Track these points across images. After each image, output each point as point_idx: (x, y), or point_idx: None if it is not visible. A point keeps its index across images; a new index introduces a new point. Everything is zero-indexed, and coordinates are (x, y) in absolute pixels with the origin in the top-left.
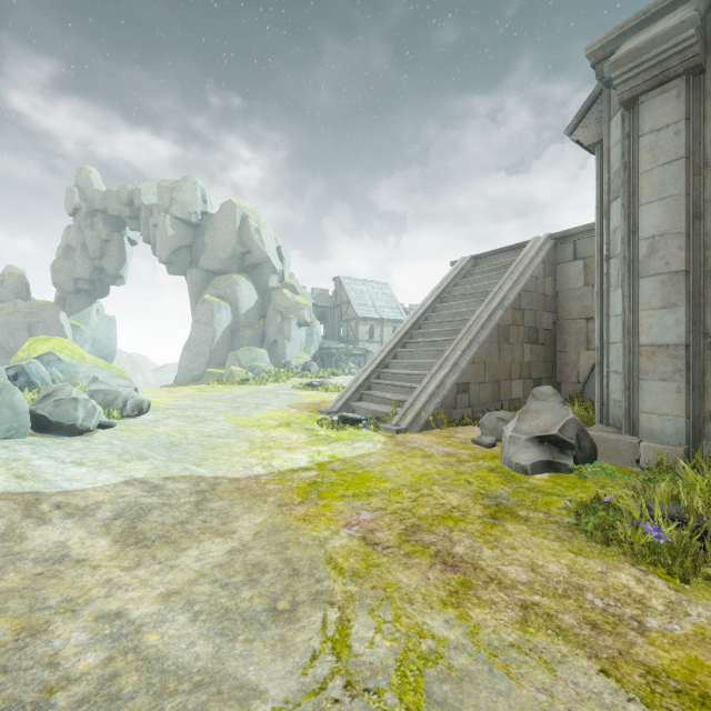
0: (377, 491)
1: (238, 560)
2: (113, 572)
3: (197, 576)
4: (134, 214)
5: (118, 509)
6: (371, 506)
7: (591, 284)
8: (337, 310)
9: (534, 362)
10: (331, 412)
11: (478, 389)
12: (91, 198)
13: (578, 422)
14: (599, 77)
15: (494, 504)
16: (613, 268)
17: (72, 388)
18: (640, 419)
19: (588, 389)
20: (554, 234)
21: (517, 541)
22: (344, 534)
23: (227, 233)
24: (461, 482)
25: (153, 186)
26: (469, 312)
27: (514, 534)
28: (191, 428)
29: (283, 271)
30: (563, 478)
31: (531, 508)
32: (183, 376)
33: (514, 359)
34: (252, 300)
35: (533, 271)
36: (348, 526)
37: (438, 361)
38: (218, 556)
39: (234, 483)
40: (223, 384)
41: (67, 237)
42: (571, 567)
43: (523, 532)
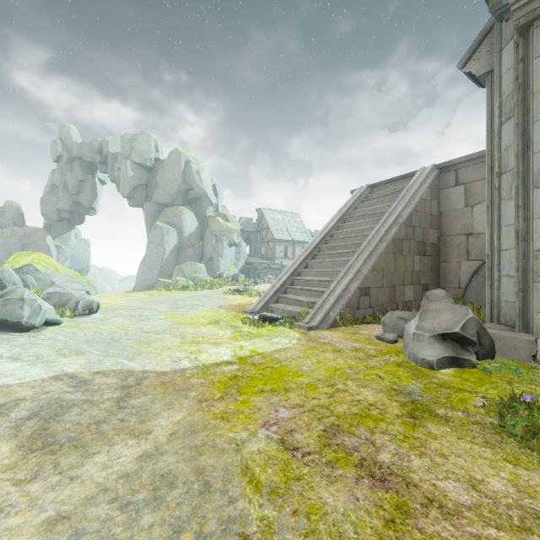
0: (294, 386)
1: (147, 469)
2: (2, 487)
3: (97, 491)
4: (103, 160)
5: (36, 406)
6: (289, 402)
7: (471, 205)
8: (259, 234)
9: (423, 271)
10: (253, 312)
11: (377, 292)
12: (71, 148)
13: (478, 321)
14: (492, 10)
15: (410, 401)
16: (505, 182)
17: (24, 290)
18: (536, 318)
19: (468, 293)
20: (439, 165)
21: (444, 446)
22: (262, 436)
23: (174, 174)
24: (373, 377)
25: (118, 138)
26: (368, 229)
27: (439, 438)
28: (133, 325)
29: (218, 204)
30: (468, 373)
31: (447, 405)
32: (140, 284)
33: (407, 268)
34: (193, 226)
35: (422, 195)
36: (266, 425)
37: (343, 269)
38: (127, 462)
39: (160, 377)
40: (169, 290)
41: (52, 178)
42: (515, 483)
43: (448, 435)
